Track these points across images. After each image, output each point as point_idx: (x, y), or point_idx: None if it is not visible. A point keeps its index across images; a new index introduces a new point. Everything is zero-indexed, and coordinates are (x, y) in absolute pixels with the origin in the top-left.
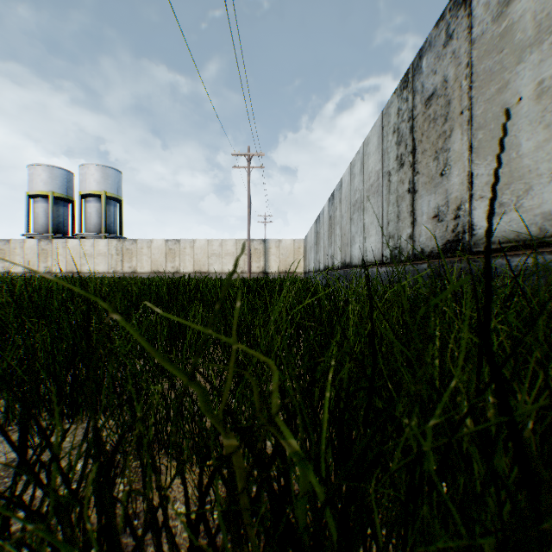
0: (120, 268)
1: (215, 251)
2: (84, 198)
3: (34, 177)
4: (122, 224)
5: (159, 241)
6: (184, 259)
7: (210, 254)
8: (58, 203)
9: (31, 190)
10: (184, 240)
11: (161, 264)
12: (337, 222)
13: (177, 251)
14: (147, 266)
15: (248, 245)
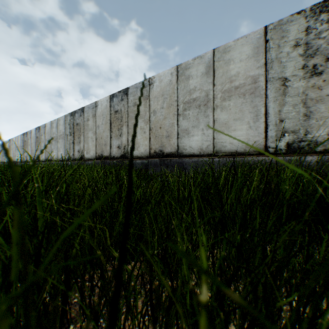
0: None
1: None
2: None
3: None
4: None
5: None
6: None
7: None
8: None
9: None
10: None
11: None
12: (12, 149)
13: None
14: None
15: None
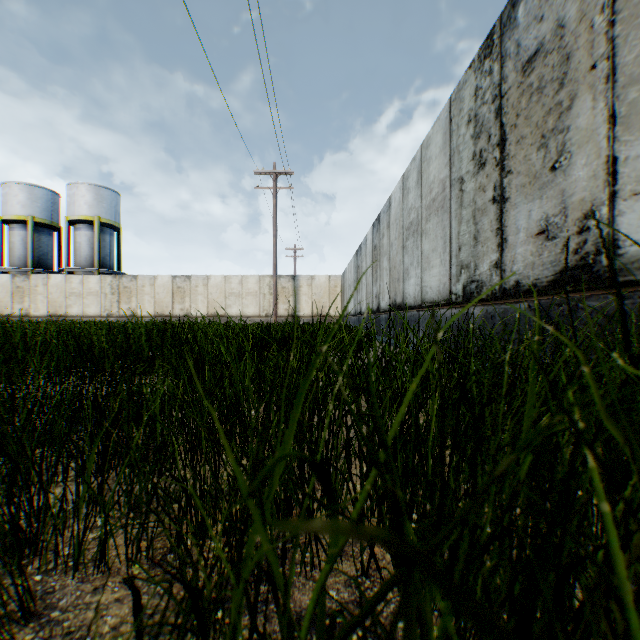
0: (116, 311)
1: (233, 290)
2: (73, 225)
3: (9, 198)
4: (120, 257)
5: (165, 277)
6: (195, 299)
7: (228, 294)
8: (39, 230)
9: (5, 214)
10: (195, 276)
11: (168, 305)
12: (384, 252)
13: (187, 290)
14: (150, 308)
15: (274, 282)
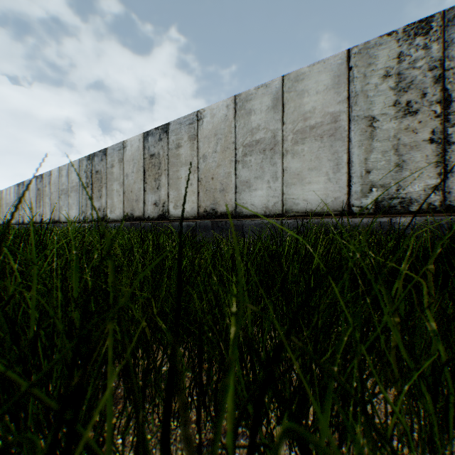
0: None
1: None
2: None
3: None
4: None
5: None
6: None
7: None
8: None
9: None
10: None
11: None
12: (2, 205)
13: None
14: None
15: None
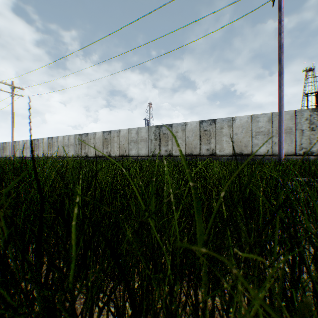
0: None
1: None
2: None
3: None
4: None
5: None
6: None
7: None
8: None
9: None
10: None
11: None
12: (18, 148)
13: None
14: None
15: None
